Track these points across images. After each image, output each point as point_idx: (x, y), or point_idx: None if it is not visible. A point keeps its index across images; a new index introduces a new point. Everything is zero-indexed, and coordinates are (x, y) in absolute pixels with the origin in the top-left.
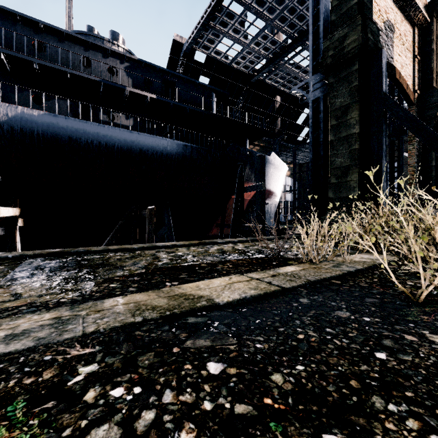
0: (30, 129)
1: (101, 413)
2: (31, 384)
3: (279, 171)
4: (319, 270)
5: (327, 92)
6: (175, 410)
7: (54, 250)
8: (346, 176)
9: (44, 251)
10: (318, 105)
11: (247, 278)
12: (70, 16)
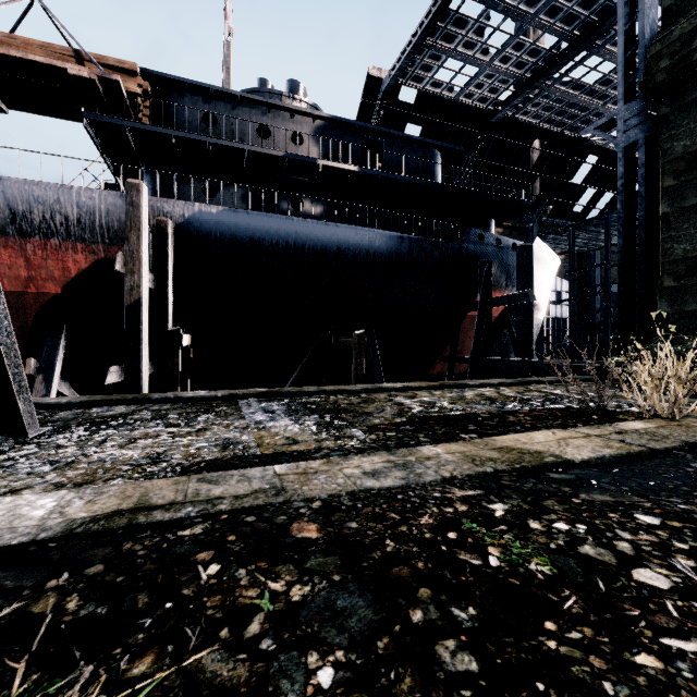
0: (207, 231)
1: (568, 538)
2: (456, 512)
3: (546, 268)
4: (691, 429)
5: (654, 130)
6: (647, 544)
7: (261, 390)
8: (696, 274)
9: (251, 391)
10: (634, 153)
11: (579, 433)
12: (229, 67)
